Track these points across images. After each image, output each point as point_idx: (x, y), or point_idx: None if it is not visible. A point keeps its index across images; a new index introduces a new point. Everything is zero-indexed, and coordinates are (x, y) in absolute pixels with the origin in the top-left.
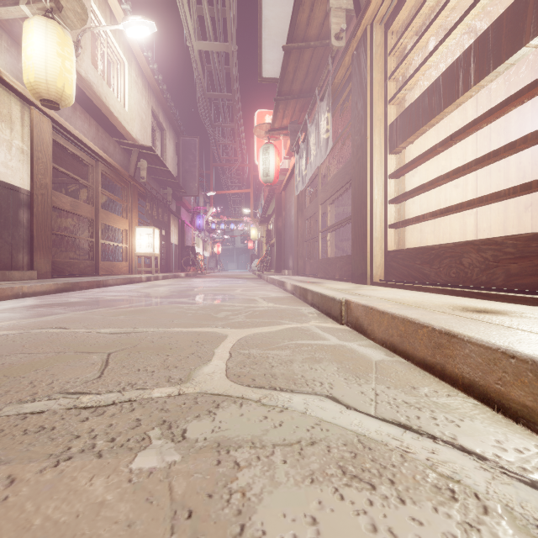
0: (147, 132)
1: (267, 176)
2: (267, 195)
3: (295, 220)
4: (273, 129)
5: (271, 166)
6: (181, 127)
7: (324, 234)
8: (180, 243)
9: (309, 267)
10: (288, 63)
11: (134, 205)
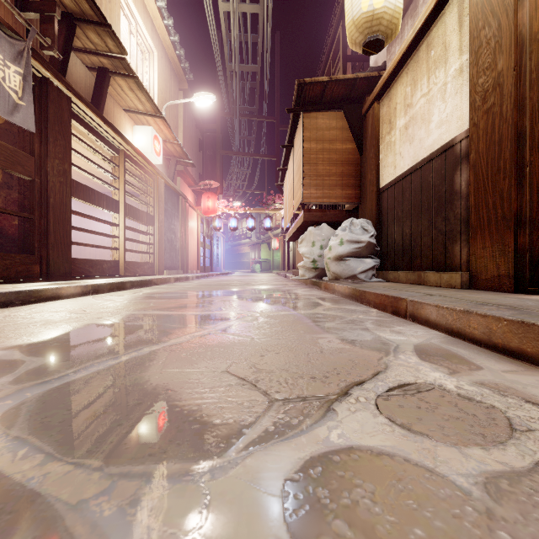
0: None
1: None
2: None
3: None
4: None
5: None
6: None
7: None
8: None
9: None
10: None
11: None
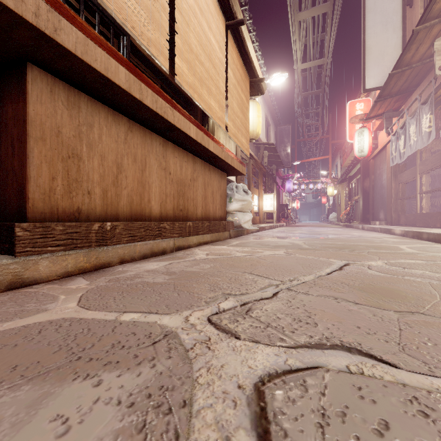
0: (264, 131)
1: (362, 152)
2: (352, 161)
3: (388, 183)
4: (368, 117)
5: (365, 145)
6: (279, 120)
7: (422, 195)
8: (277, 202)
9: (404, 219)
10: (391, 80)
11: (261, 180)
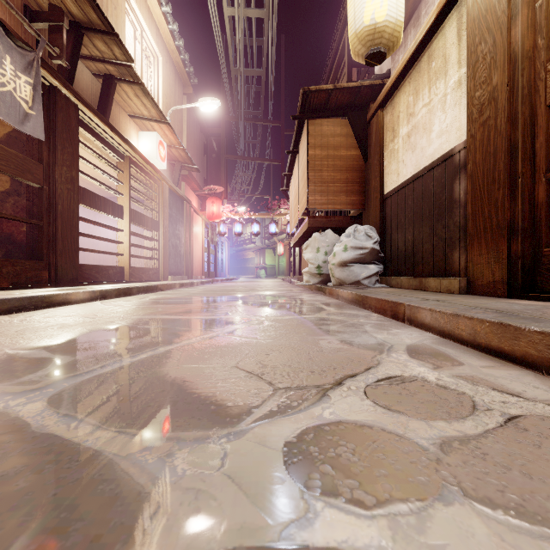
0: None
1: None
2: None
3: None
4: None
5: None
6: None
7: None
8: None
9: None
10: None
11: None
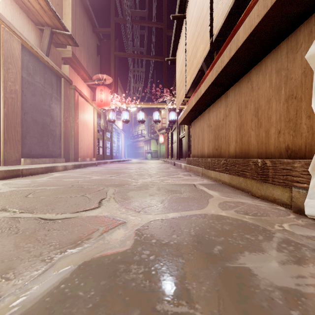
0: None
1: None
2: None
3: None
4: None
5: None
6: None
7: None
8: None
9: None
10: None
11: None
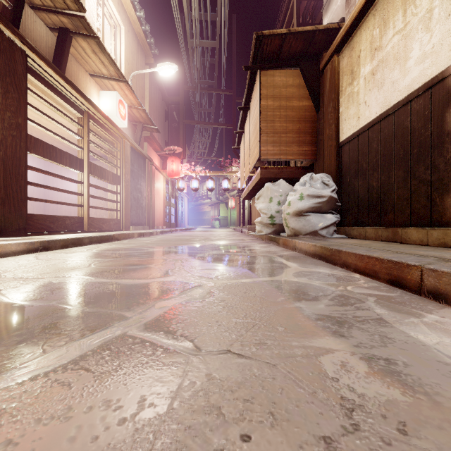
0: None
1: None
2: None
3: None
4: None
5: None
6: None
7: None
8: None
9: None
10: None
11: None
